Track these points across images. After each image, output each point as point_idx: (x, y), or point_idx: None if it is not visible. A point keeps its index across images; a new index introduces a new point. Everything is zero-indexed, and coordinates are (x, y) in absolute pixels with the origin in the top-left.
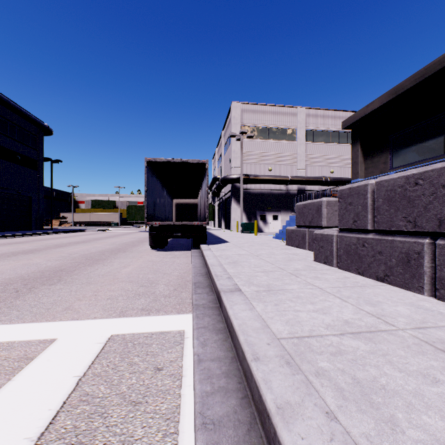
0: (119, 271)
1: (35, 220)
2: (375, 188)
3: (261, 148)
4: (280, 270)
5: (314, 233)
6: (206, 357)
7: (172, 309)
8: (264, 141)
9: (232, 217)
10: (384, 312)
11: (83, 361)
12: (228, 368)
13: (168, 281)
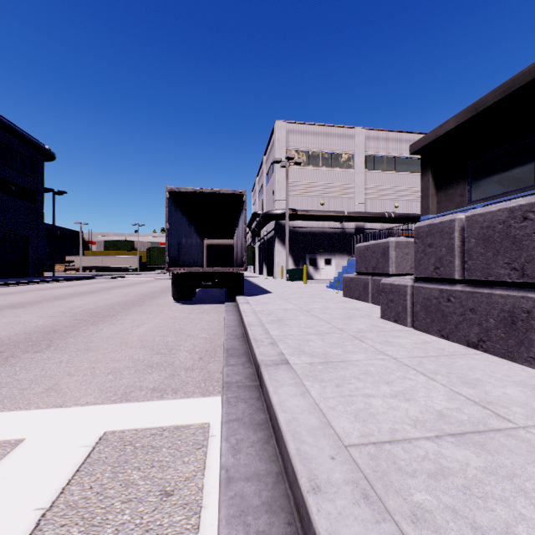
0: (130, 332)
1: (33, 265)
2: (464, 224)
3: (311, 177)
4: (339, 332)
5: (381, 283)
6: (238, 474)
7: (195, 388)
8: (315, 169)
9: (276, 261)
10: (490, 397)
11: (55, 479)
12: (271, 493)
13: (192, 347)
